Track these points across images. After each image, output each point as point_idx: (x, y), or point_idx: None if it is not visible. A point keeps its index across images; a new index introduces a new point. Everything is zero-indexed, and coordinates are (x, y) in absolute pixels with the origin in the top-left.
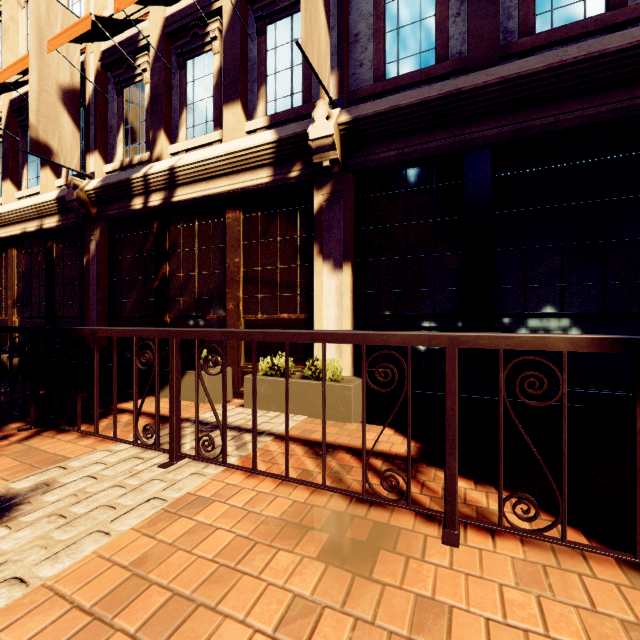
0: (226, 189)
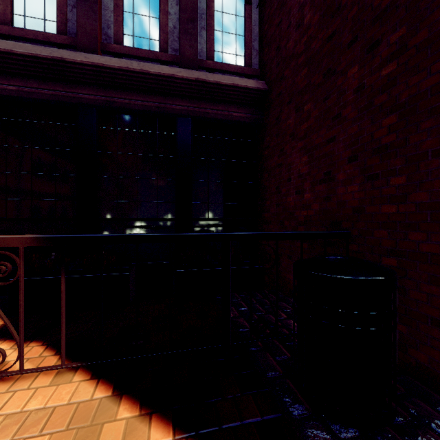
0: None
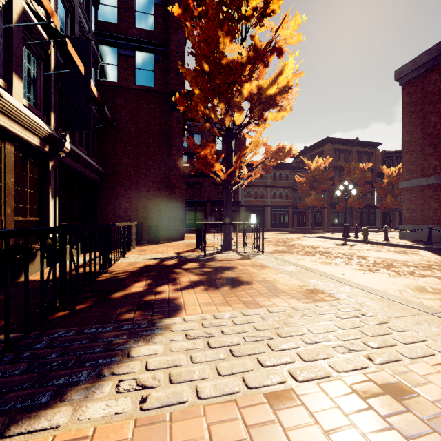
0: (20, 134)
